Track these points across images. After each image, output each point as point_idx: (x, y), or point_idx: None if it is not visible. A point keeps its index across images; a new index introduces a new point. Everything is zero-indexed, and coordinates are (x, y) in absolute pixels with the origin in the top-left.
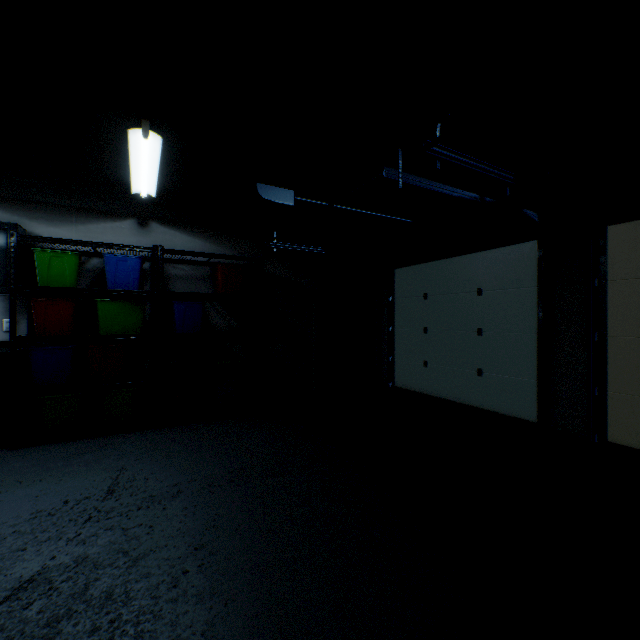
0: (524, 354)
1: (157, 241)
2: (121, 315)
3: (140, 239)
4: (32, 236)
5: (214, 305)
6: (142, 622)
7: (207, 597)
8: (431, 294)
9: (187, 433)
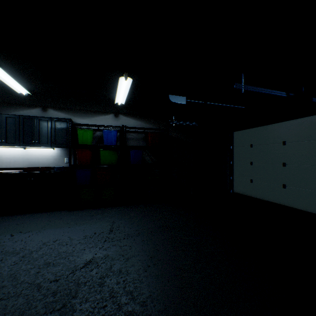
0: (312, 177)
1: (122, 123)
2: (109, 156)
3: (115, 122)
4: (77, 123)
5: (146, 151)
6: (135, 283)
7: (160, 277)
8: (254, 144)
9: (136, 209)
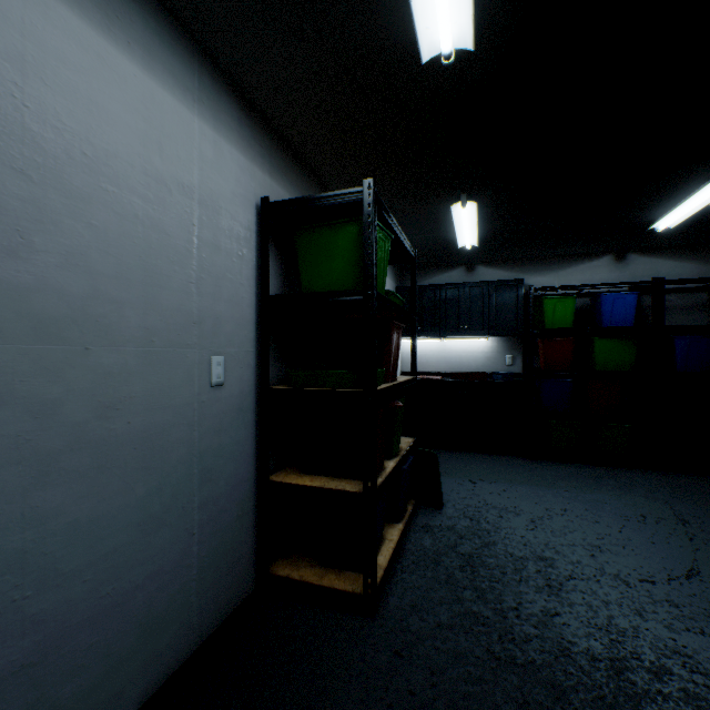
0: None
1: (634, 273)
2: (614, 352)
3: (616, 274)
4: (543, 287)
5: None
6: None
7: None
8: None
9: (707, 484)
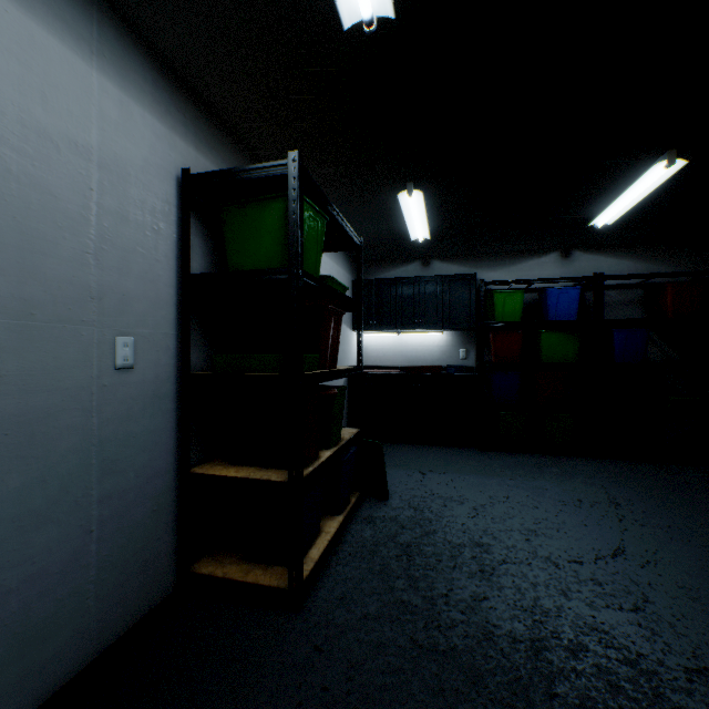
0: None
1: (579, 269)
2: (559, 344)
3: (562, 270)
4: (493, 281)
5: None
6: None
7: None
8: None
9: (641, 469)
